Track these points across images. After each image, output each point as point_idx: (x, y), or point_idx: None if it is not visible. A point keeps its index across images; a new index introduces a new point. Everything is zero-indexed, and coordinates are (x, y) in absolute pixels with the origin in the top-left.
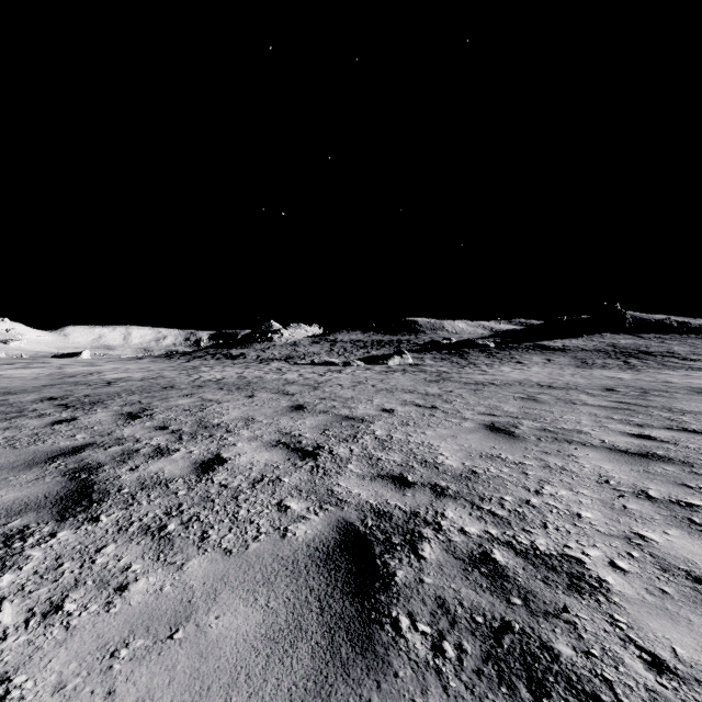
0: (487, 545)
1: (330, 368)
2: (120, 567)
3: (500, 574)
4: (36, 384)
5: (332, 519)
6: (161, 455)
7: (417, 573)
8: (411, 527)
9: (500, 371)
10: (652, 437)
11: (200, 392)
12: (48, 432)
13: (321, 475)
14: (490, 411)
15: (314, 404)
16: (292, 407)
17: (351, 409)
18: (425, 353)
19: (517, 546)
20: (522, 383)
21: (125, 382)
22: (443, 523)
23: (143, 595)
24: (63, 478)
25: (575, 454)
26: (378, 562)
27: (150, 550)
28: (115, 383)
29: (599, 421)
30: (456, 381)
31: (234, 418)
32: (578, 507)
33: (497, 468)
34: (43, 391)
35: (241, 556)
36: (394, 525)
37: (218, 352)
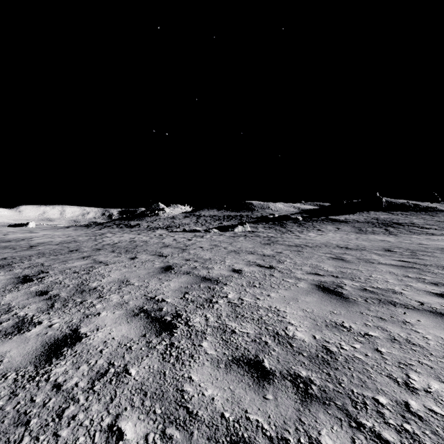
0: None
1: (196, 234)
2: None
3: None
4: None
5: None
6: (17, 332)
7: None
8: None
9: (309, 236)
10: None
11: (96, 254)
12: None
13: (173, 361)
14: (315, 271)
15: (180, 265)
16: (162, 268)
17: (208, 270)
18: (258, 224)
19: None
20: (327, 245)
21: (44, 246)
22: None
23: None
24: None
25: (408, 320)
26: None
27: None
28: (36, 247)
29: (401, 280)
30: (282, 243)
31: (111, 280)
32: None
33: (348, 344)
34: None
35: None
36: None
37: (122, 223)
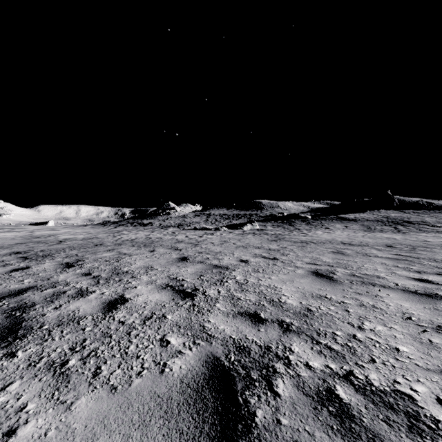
0: (330, 381)
1: (206, 231)
2: (16, 407)
3: (346, 413)
4: (11, 242)
5: (203, 354)
6: (81, 296)
7: (274, 412)
8: (266, 361)
9: (316, 233)
10: (430, 280)
11: (119, 248)
12: (5, 278)
13: (196, 313)
14: (314, 262)
15: (194, 256)
16: (179, 258)
17: (219, 260)
18: (267, 222)
19: (355, 382)
20: (331, 242)
21: (71, 241)
22: (291, 358)
23: (27, 441)
24: (1, 316)
25: (380, 295)
26: (240, 399)
27: (48, 387)
28: (64, 242)
29: (389, 269)
30: (288, 240)
31: (138, 267)
32: (394, 341)
33: (326, 307)
34: (14, 247)
35: (124, 394)
36: (252, 360)
37: (135, 222)
